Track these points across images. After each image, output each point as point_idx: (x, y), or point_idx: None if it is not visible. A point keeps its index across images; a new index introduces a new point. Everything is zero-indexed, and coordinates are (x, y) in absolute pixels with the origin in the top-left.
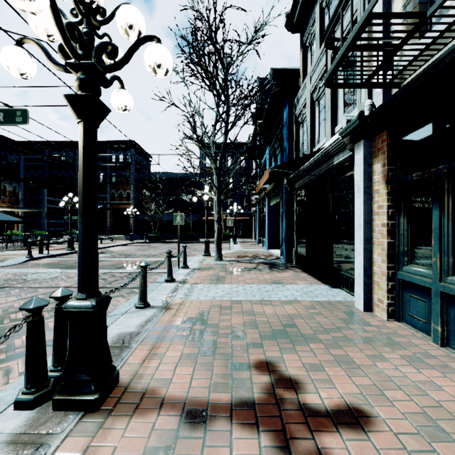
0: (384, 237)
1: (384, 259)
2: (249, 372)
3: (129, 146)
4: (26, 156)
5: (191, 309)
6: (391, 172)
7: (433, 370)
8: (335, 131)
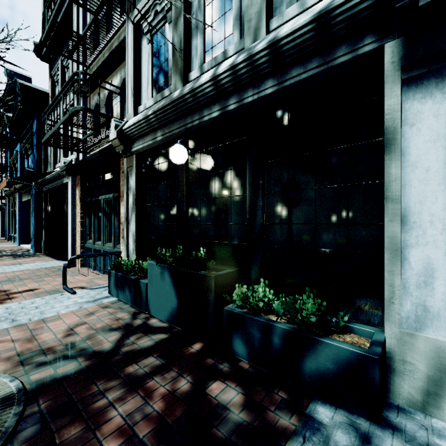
0: (79, 227)
1: (80, 238)
2: None
3: None
4: None
5: None
6: (82, 196)
7: (80, 276)
8: None
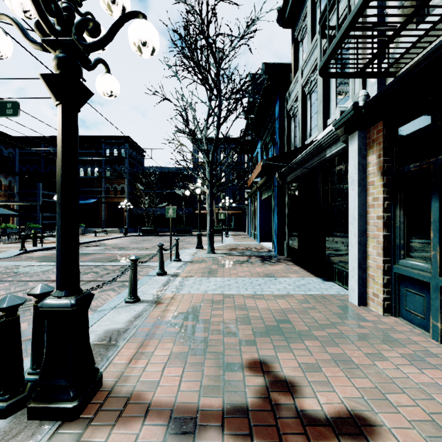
0: (379, 229)
1: (380, 252)
2: (241, 373)
3: (123, 141)
4: (22, 150)
5: (182, 304)
6: (387, 163)
7: (436, 369)
8: (327, 123)
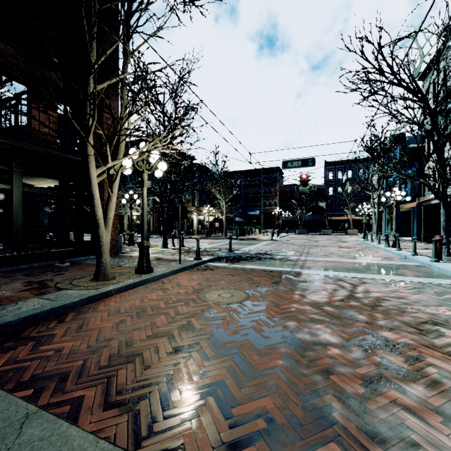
0: None
1: None
2: (423, 248)
3: (276, 170)
4: None
5: None
6: None
7: None
8: None
